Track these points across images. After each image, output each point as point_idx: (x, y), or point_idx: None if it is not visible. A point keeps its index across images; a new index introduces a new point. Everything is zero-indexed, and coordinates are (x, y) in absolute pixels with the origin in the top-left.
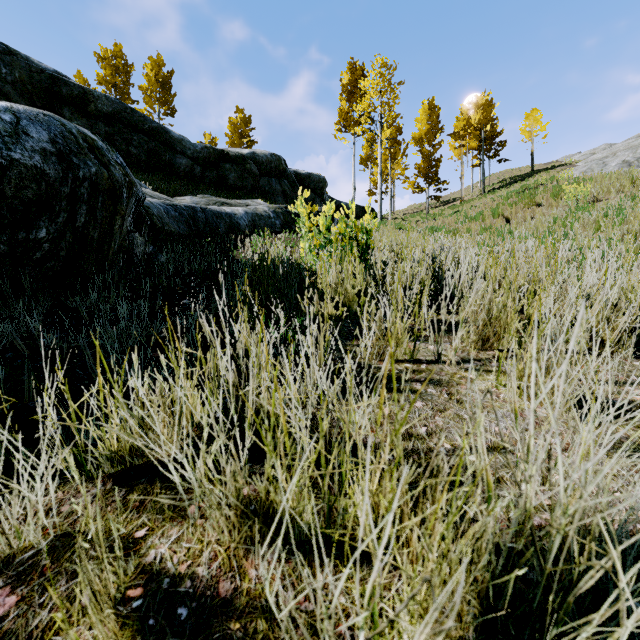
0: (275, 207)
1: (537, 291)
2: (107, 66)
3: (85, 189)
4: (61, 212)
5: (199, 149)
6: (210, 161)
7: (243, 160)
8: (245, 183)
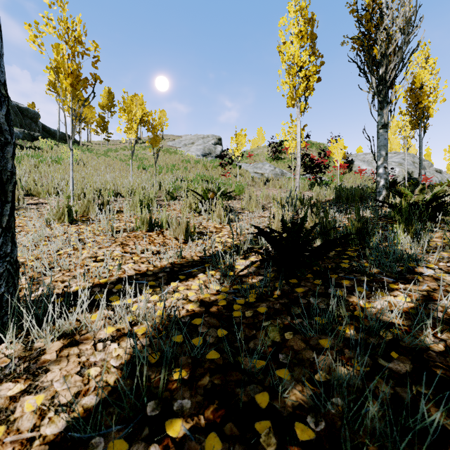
0: (19, 130)
1: None
2: None
3: None
4: None
5: None
6: None
7: None
8: None
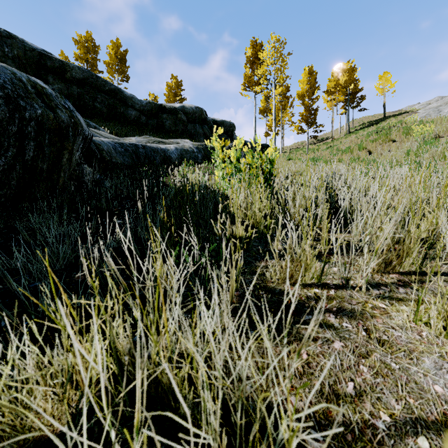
0: (198, 144)
1: (442, 218)
2: (81, 47)
3: (32, 128)
4: (10, 147)
5: (144, 104)
6: (152, 112)
7: (176, 111)
8: (177, 128)
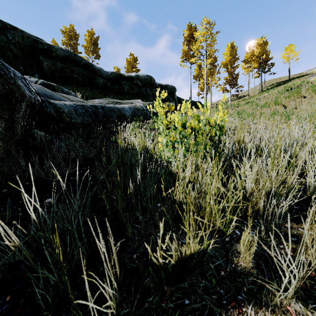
0: (147, 104)
1: None
2: (66, 36)
3: None
4: None
5: (109, 74)
6: (115, 80)
7: (132, 79)
8: (133, 91)
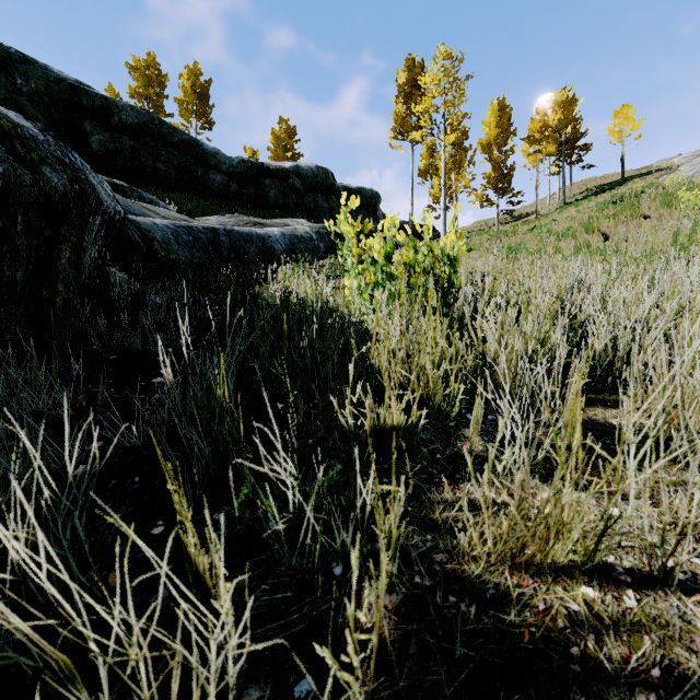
0: (319, 227)
1: None
2: (139, 77)
3: None
4: None
5: (235, 163)
6: (248, 177)
7: (285, 174)
8: (287, 200)
